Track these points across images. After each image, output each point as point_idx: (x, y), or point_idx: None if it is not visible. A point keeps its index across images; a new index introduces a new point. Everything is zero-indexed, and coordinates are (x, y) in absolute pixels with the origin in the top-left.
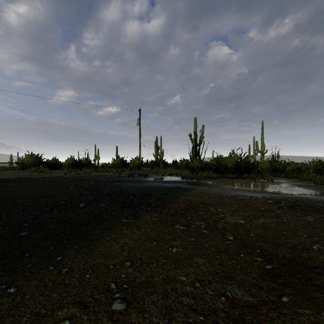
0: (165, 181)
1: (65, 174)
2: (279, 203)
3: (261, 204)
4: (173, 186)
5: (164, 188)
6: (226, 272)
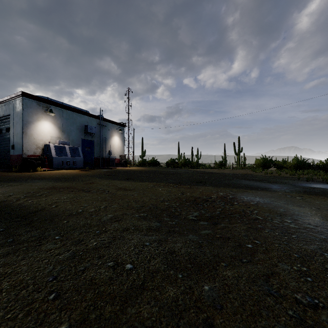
0: (303, 187)
1: (265, 174)
2: (210, 198)
3: (201, 194)
4: (269, 187)
5: (241, 185)
6: (126, 186)
